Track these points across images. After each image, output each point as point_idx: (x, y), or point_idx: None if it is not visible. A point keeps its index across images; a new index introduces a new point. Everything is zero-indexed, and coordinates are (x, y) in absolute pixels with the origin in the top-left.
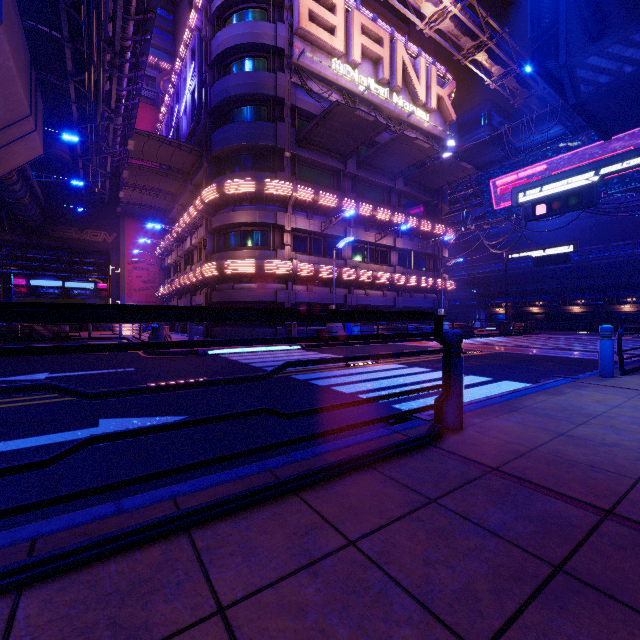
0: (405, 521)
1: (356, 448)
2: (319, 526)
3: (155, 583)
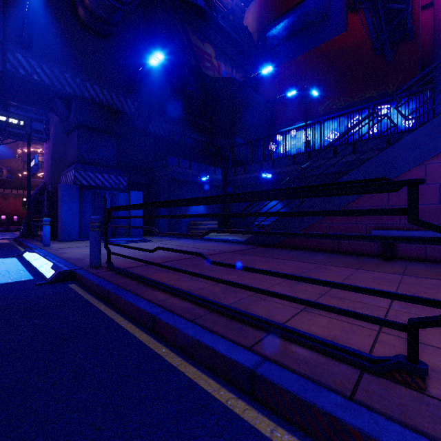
0: (175, 273)
1: (111, 278)
2: (178, 280)
3: (208, 292)
